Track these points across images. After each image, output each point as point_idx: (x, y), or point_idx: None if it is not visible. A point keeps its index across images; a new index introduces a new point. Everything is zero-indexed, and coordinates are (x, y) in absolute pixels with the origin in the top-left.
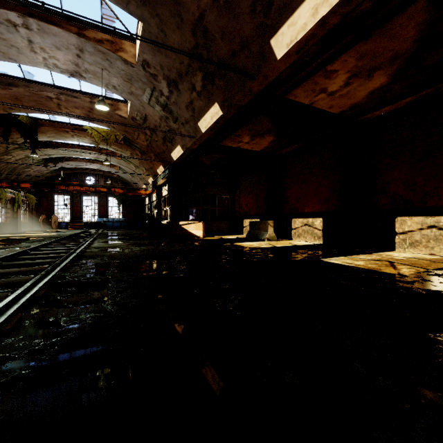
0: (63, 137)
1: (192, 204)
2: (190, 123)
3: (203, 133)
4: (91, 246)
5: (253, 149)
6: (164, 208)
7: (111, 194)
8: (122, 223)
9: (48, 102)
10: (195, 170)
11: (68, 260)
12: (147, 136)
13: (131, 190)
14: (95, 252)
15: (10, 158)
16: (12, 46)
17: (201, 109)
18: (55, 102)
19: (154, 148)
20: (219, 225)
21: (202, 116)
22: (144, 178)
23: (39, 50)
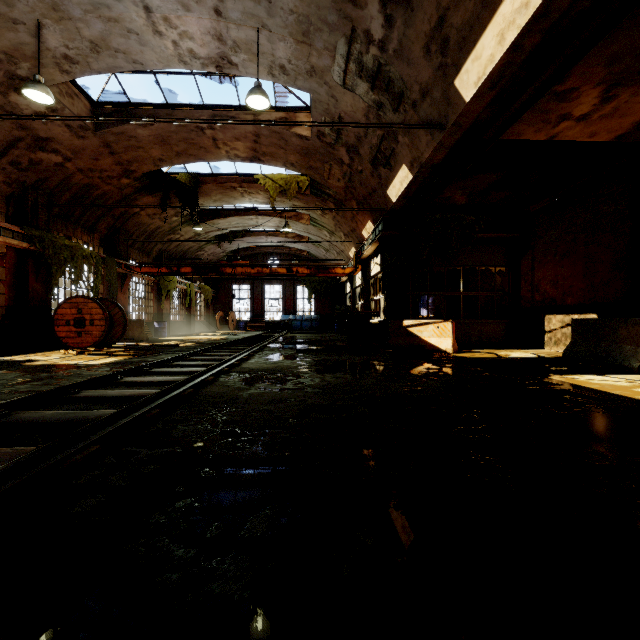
0: (231, 198)
1: (421, 290)
2: (431, 93)
3: (468, 106)
4: (240, 365)
5: (593, 139)
6: (374, 296)
7: (299, 281)
8: (314, 323)
9: (200, 139)
10: (434, 219)
11: (116, 424)
12: (344, 167)
13: (321, 268)
14: (225, 387)
15: (178, 238)
16: (128, 31)
17: (466, 30)
18: (209, 136)
19: (356, 189)
20: (483, 328)
21: (469, 51)
22: (343, 252)
23: (163, 26)
